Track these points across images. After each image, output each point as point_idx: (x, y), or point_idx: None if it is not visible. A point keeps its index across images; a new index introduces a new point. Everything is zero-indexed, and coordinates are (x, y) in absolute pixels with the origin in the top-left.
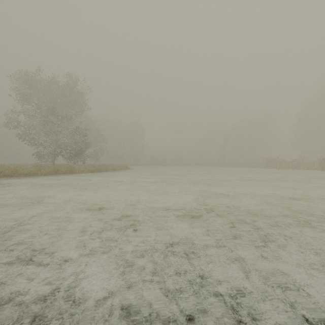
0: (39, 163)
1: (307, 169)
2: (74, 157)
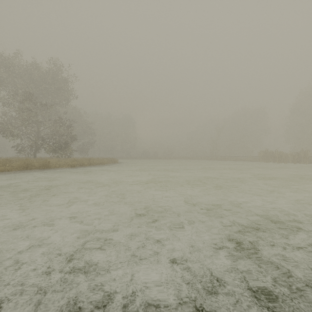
0: (26, 157)
1: (309, 163)
2: (57, 149)
